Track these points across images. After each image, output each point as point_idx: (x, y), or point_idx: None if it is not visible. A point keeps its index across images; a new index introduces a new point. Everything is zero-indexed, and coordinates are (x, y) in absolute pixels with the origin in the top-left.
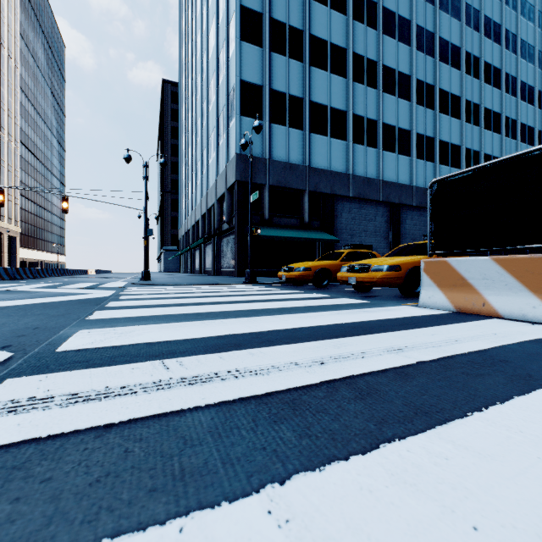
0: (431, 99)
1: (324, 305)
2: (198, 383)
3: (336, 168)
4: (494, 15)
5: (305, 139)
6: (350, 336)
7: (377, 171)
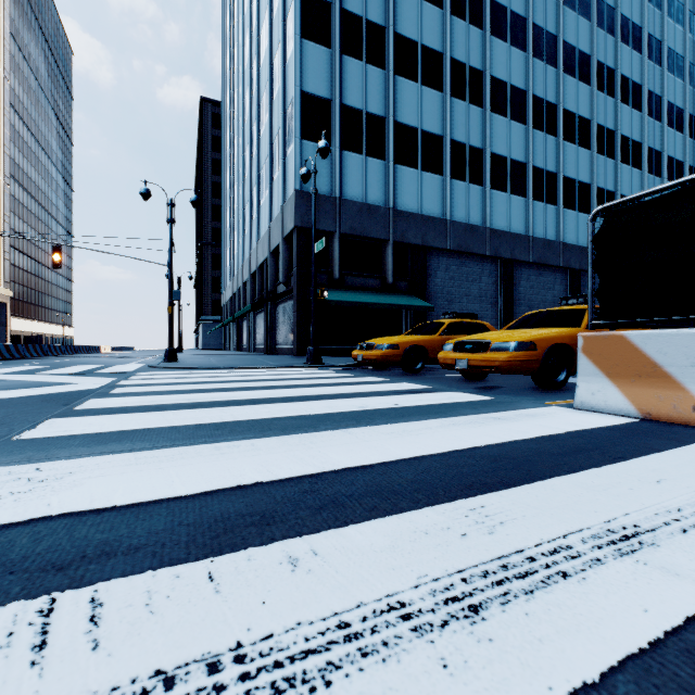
0: (553, 122)
1: (426, 405)
2: None
3: (429, 211)
4: (633, 15)
5: (388, 172)
6: (496, 486)
7: (483, 216)
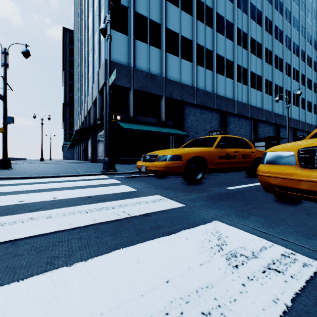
0: (245, 43)
1: None
2: None
3: (185, 81)
4: None
5: (162, 56)
6: None
7: (212, 87)
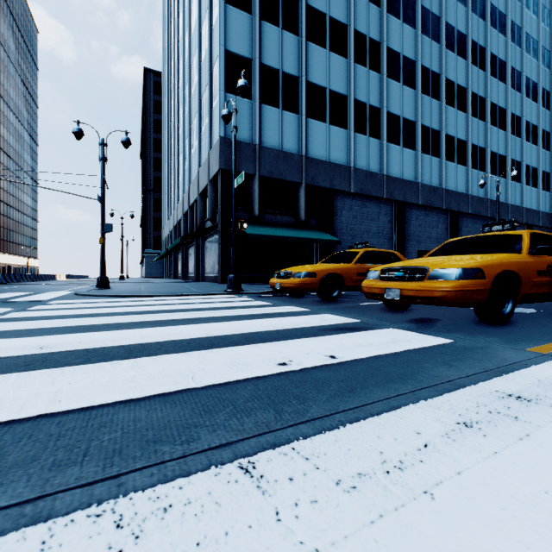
0: (437, 89)
1: (372, 355)
2: None
3: (336, 159)
4: (499, 4)
5: (301, 124)
6: None
7: (380, 165)
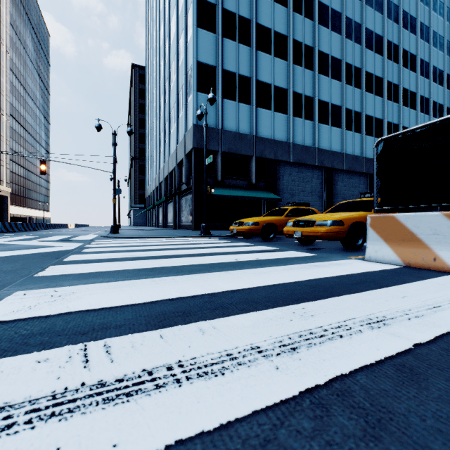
0: (358, 80)
1: (275, 258)
2: (119, 397)
3: (279, 137)
4: (410, 10)
5: (252, 112)
6: (312, 299)
7: (313, 140)
